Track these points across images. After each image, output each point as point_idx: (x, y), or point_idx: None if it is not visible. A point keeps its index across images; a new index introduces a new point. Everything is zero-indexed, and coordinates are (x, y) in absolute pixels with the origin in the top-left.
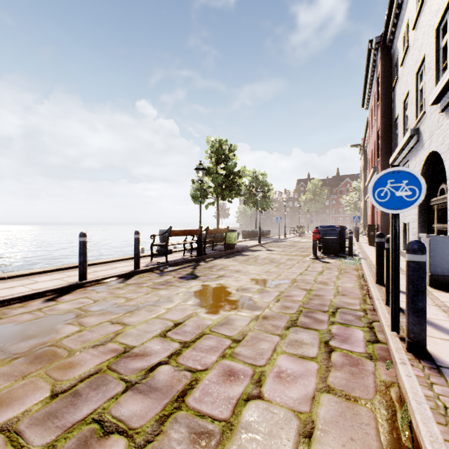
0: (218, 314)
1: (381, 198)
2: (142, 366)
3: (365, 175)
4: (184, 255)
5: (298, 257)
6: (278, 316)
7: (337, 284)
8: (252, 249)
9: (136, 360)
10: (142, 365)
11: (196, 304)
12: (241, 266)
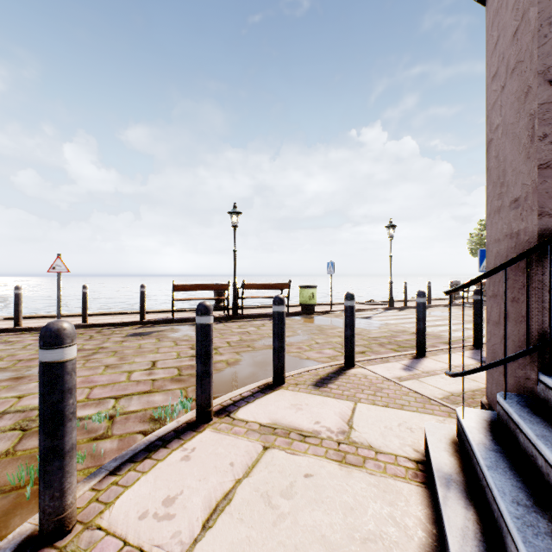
0: None
1: None
2: None
3: None
4: None
5: None
6: None
7: None
8: None
9: None
10: None
11: None
12: None
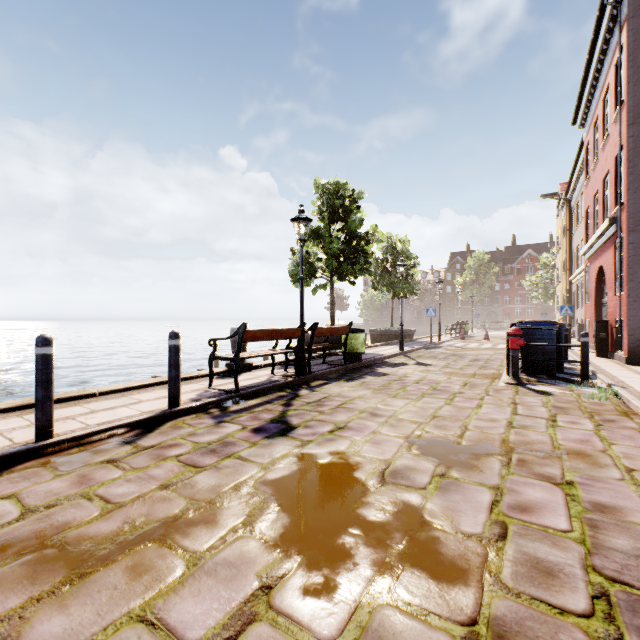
0: (338, 606)
1: None
2: None
3: (568, 241)
4: (272, 374)
5: (481, 380)
6: (544, 634)
7: (619, 462)
8: (392, 361)
9: None
10: None
11: (275, 537)
12: (379, 401)
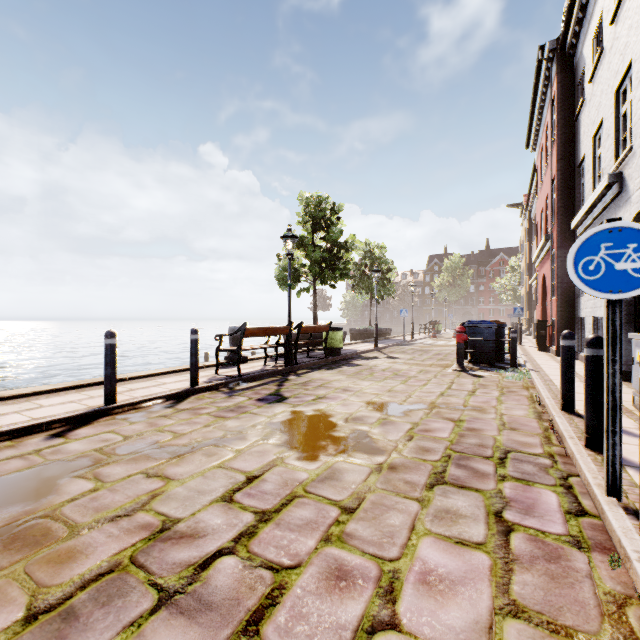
0: (317, 461)
1: (589, 273)
2: (188, 558)
3: (529, 248)
4: (265, 365)
5: (435, 369)
6: (413, 466)
7: (499, 411)
8: (366, 356)
9: (180, 547)
10: (189, 557)
11: (282, 443)
12: (351, 382)
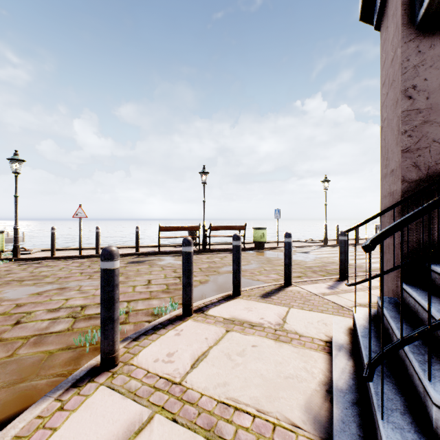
0: None
1: None
2: None
3: None
4: None
5: None
6: None
7: None
8: None
9: None
10: None
11: None
12: None
